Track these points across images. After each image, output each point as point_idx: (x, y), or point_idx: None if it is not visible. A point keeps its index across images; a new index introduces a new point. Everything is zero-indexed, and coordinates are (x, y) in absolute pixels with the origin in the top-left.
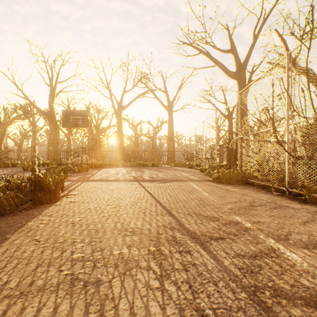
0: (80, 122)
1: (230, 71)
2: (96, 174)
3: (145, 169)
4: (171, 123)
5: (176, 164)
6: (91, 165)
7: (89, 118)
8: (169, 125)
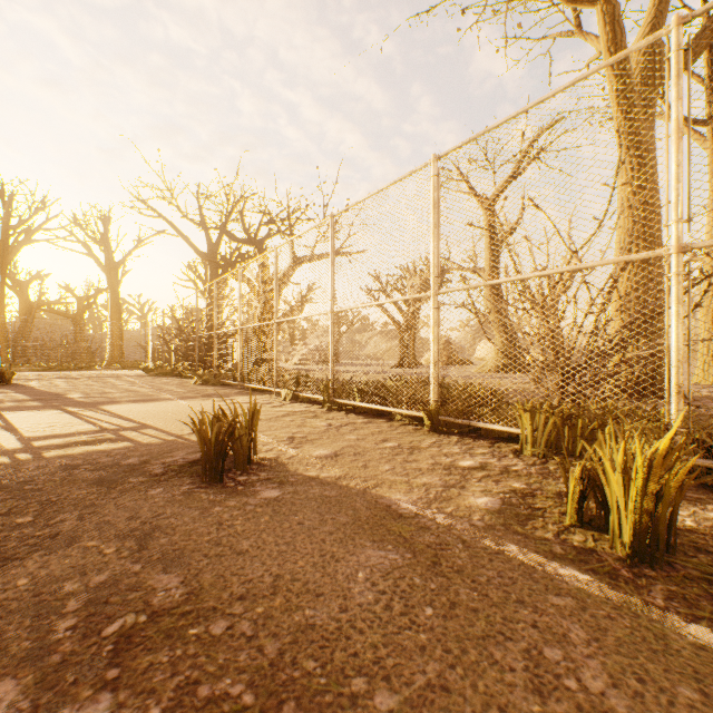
0: None
1: (200, 250)
2: None
3: (68, 373)
4: (117, 299)
5: (125, 366)
6: None
7: None
8: (112, 301)
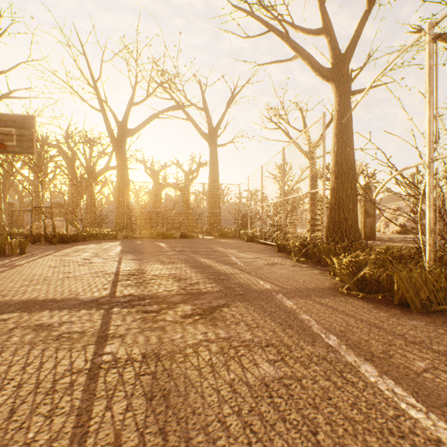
0: (12, 142)
1: (321, 66)
2: (24, 266)
3: (164, 246)
4: (215, 163)
5: (224, 234)
6: (51, 238)
7: (34, 134)
8: (211, 166)
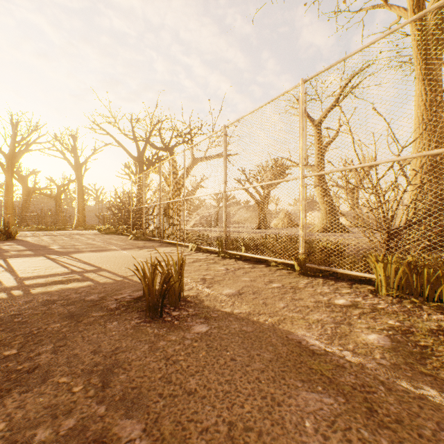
0: None
1: (132, 155)
2: None
3: (51, 232)
4: (81, 186)
5: (86, 228)
6: None
7: None
8: (78, 187)
